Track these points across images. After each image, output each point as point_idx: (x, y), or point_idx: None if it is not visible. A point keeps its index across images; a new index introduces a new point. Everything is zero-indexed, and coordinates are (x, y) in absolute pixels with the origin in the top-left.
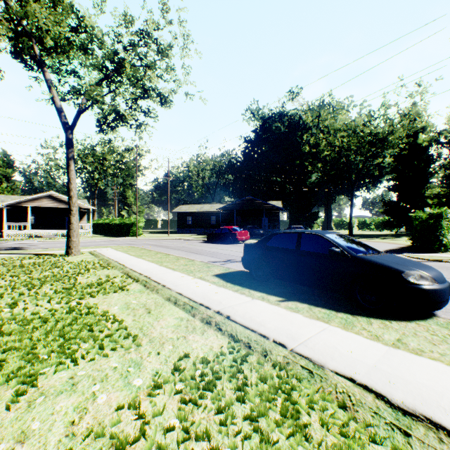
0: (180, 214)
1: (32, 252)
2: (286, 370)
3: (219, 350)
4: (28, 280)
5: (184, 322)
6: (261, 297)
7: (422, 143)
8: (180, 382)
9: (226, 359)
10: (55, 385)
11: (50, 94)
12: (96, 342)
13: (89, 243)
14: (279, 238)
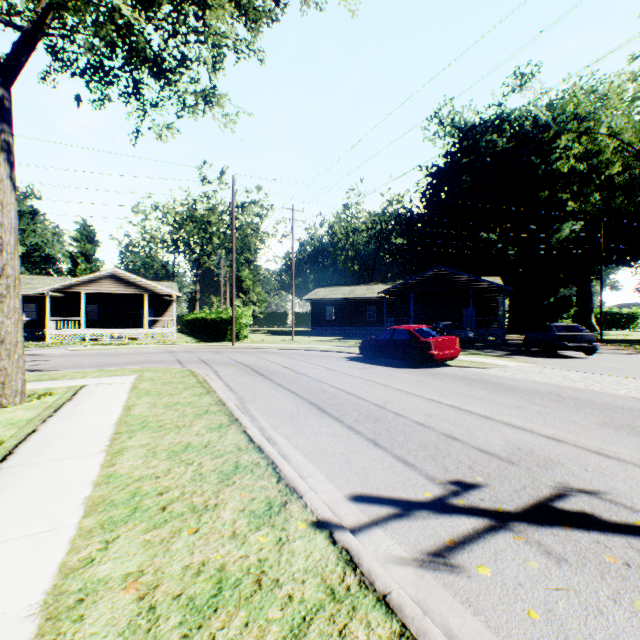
0: (315, 303)
1: None
2: None
3: None
4: None
5: None
6: None
7: None
8: None
9: None
10: None
11: None
12: None
13: (135, 357)
14: None
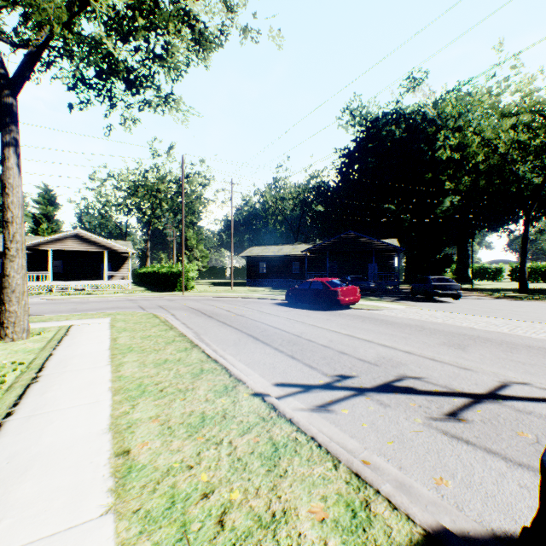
0: (250, 259)
1: None
2: None
3: None
4: None
5: None
6: None
7: None
8: None
9: None
10: None
11: None
12: None
13: (102, 304)
14: None
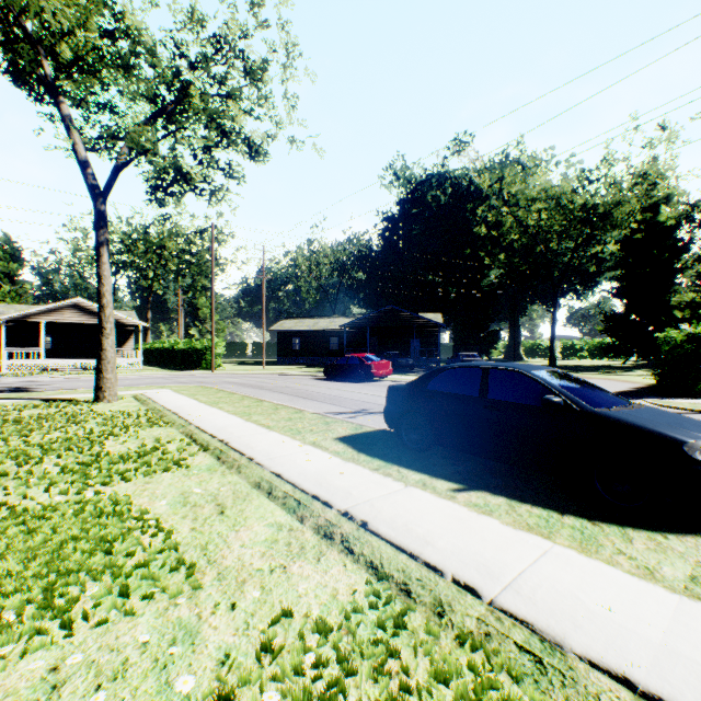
0: (281, 334)
1: (41, 395)
2: (486, 652)
3: (350, 599)
4: (21, 447)
5: (284, 533)
6: (421, 481)
7: (667, 220)
8: (272, 683)
9: (365, 623)
10: (16, 690)
11: (68, 139)
12: (116, 580)
13: (136, 381)
14: (449, 377)
